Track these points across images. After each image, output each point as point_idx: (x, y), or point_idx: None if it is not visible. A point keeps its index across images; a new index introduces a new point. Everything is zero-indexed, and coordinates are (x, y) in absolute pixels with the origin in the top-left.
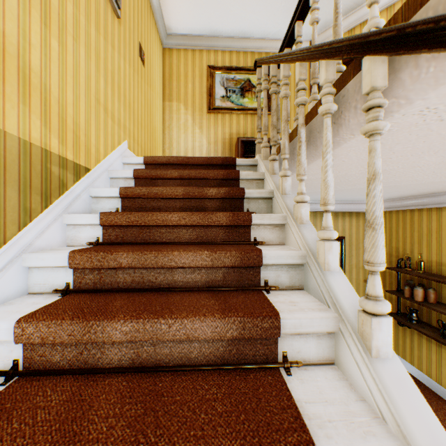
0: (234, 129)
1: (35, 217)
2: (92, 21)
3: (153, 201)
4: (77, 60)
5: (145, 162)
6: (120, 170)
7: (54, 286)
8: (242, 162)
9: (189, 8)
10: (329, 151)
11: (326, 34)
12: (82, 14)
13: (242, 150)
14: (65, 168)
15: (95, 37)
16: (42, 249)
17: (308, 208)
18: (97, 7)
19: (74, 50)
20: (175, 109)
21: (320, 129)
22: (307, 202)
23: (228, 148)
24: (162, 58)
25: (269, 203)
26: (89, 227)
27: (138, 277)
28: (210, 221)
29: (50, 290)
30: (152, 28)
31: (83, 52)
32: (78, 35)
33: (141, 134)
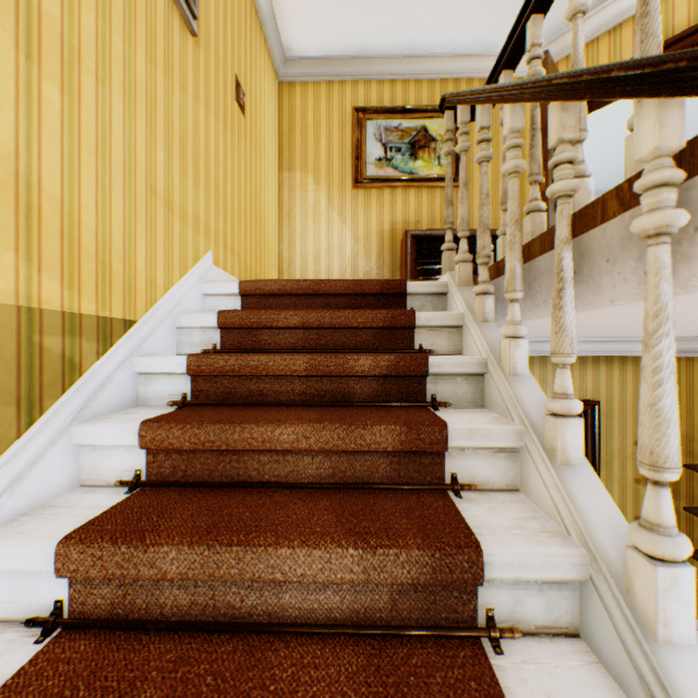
0: (399, 215)
1: (0, 452)
2: (139, 44)
3: (250, 381)
4: (106, 119)
5: (242, 292)
6: (195, 313)
7: (31, 607)
8: (419, 287)
9: (322, 10)
10: (668, 331)
11: (565, 40)
12: (117, 32)
13: (414, 251)
14: (78, 334)
15: (146, 72)
16: (19, 512)
17: (580, 428)
18: (149, 17)
19: (99, 101)
20: (299, 184)
21: (616, 256)
22: (530, 340)
23: (389, 246)
24: (276, 100)
25: (477, 384)
26: (122, 449)
27: (203, 596)
28: (360, 442)
29: (24, 616)
30: (260, 50)
31: (118, 103)
32: (107, 72)
33: (238, 234)
